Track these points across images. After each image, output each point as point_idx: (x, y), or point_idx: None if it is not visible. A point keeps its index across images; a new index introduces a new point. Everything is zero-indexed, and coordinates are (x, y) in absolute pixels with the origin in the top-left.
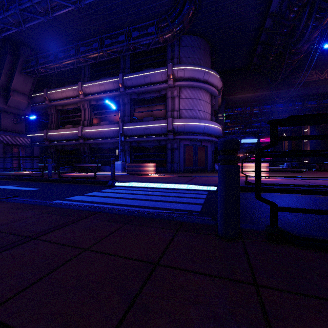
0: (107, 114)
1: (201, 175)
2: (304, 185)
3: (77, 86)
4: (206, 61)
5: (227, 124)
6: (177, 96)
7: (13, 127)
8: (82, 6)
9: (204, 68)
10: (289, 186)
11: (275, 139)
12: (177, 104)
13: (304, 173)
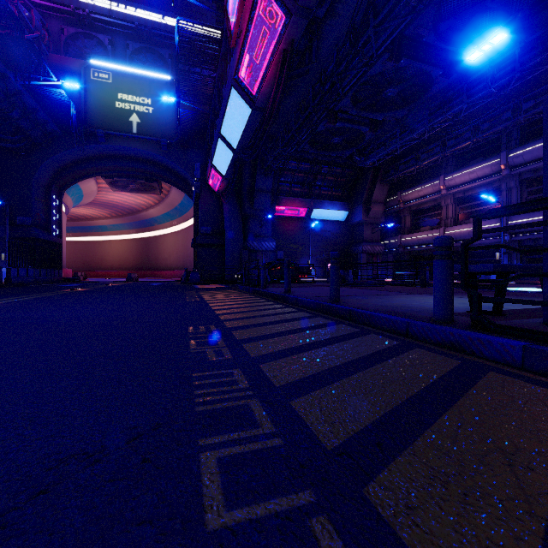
0: (479, 206)
1: None
2: None
3: (437, 181)
4: None
5: None
6: None
7: (371, 237)
8: None
9: None
10: None
11: None
12: None
13: None
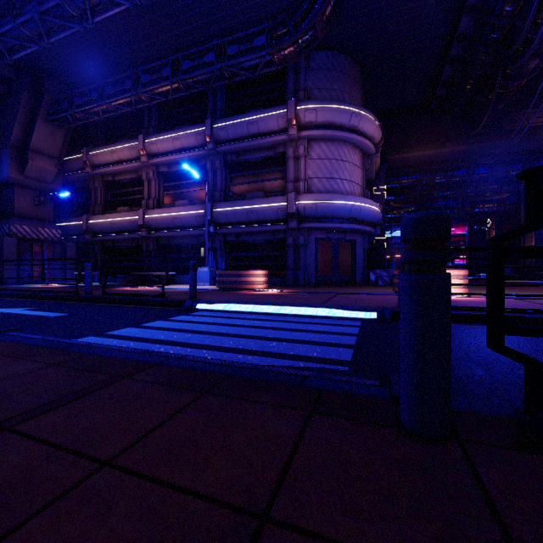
0: (186, 188)
1: (346, 290)
2: (541, 310)
3: (136, 142)
4: (355, 95)
5: (390, 203)
6: (303, 155)
7: (33, 212)
8: (143, 5)
9: (350, 106)
10: (512, 312)
11: (541, 212)
12: (303, 170)
13: (530, 288)
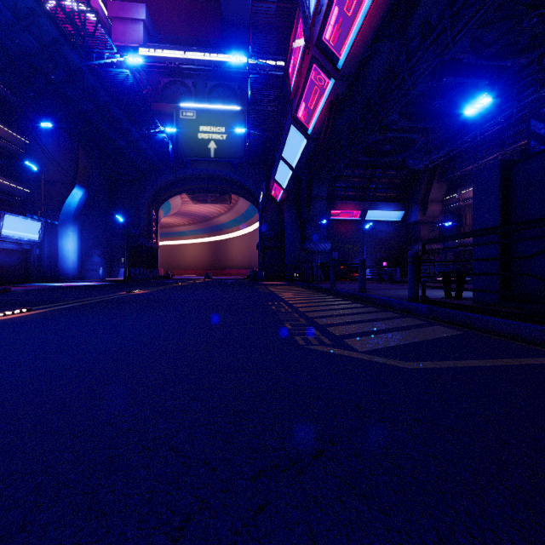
0: None
1: None
2: None
3: None
4: None
5: None
6: None
7: (428, 236)
8: None
9: None
10: None
11: None
12: None
13: None
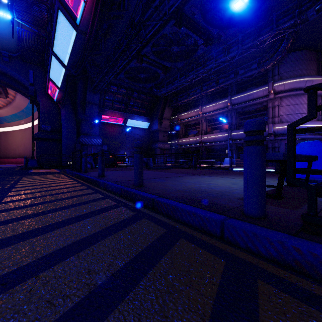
0: (218, 125)
1: None
2: None
3: (198, 109)
4: (310, 68)
5: None
6: (277, 105)
7: (162, 139)
8: None
9: (305, 78)
10: None
11: None
12: (277, 112)
13: None
